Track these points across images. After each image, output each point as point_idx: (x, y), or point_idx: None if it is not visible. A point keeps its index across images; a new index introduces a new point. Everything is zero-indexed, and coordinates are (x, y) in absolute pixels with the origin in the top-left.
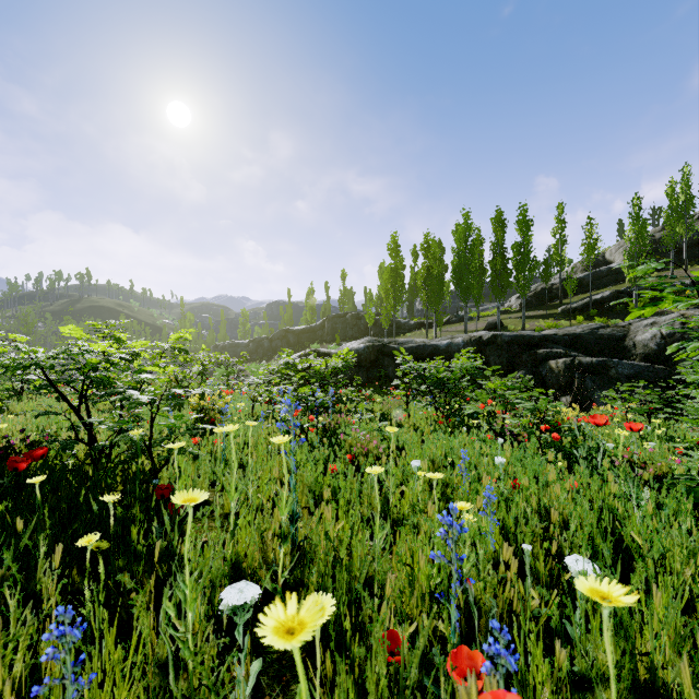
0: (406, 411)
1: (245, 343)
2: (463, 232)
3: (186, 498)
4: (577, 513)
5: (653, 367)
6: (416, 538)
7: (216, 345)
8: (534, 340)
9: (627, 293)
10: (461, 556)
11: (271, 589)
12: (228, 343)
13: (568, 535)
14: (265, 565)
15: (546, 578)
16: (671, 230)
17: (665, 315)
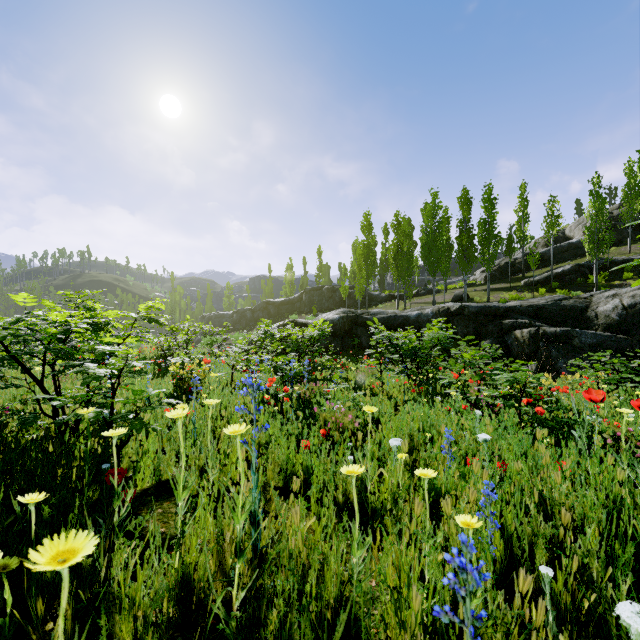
0: (380, 379)
1: (229, 314)
2: (431, 210)
3: (60, 549)
4: (580, 505)
5: (615, 337)
6: (399, 537)
7: (203, 316)
8: (500, 311)
9: (587, 266)
10: (479, 615)
11: (223, 616)
12: (214, 314)
13: (583, 541)
14: (222, 573)
15: (568, 606)
16: (629, 207)
17: (626, 287)
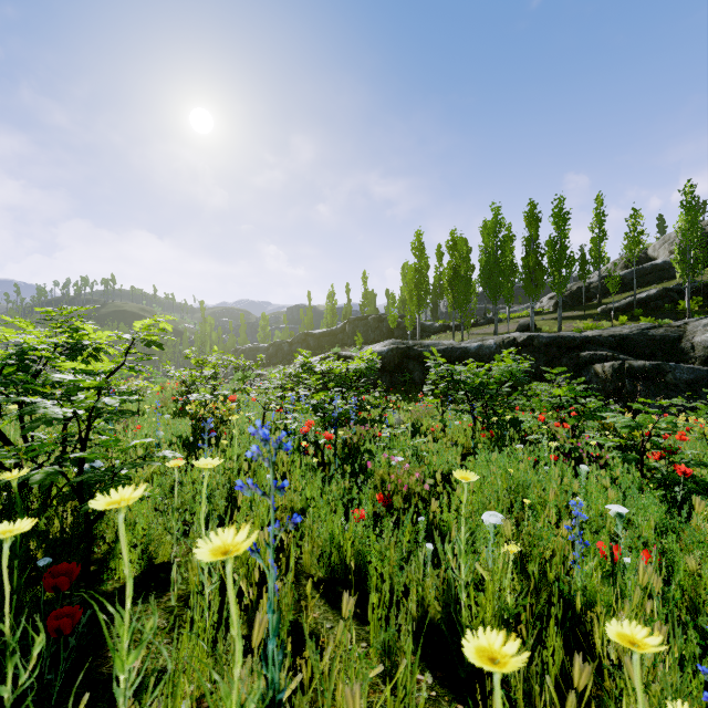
0: (442, 421)
1: (264, 347)
2: (493, 227)
3: None
4: None
5: None
6: (528, 704)
7: (236, 349)
8: (575, 341)
9: (676, 290)
10: None
11: None
12: (248, 347)
13: None
14: None
15: None
16: None
17: None
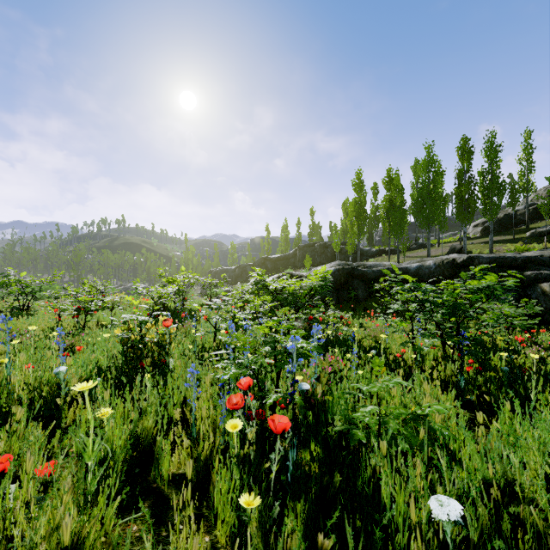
0: (416, 350)
1: (232, 269)
2: (426, 163)
3: None
4: None
5: None
6: None
7: (210, 271)
8: (517, 261)
9: None
10: None
11: None
12: (219, 269)
13: None
14: None
15: None
16: None
17: None
